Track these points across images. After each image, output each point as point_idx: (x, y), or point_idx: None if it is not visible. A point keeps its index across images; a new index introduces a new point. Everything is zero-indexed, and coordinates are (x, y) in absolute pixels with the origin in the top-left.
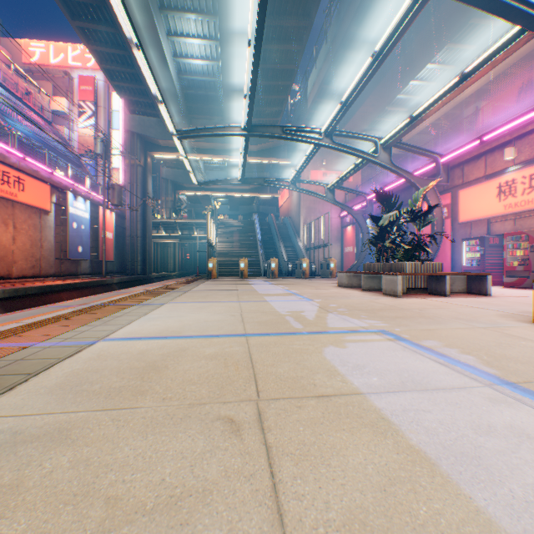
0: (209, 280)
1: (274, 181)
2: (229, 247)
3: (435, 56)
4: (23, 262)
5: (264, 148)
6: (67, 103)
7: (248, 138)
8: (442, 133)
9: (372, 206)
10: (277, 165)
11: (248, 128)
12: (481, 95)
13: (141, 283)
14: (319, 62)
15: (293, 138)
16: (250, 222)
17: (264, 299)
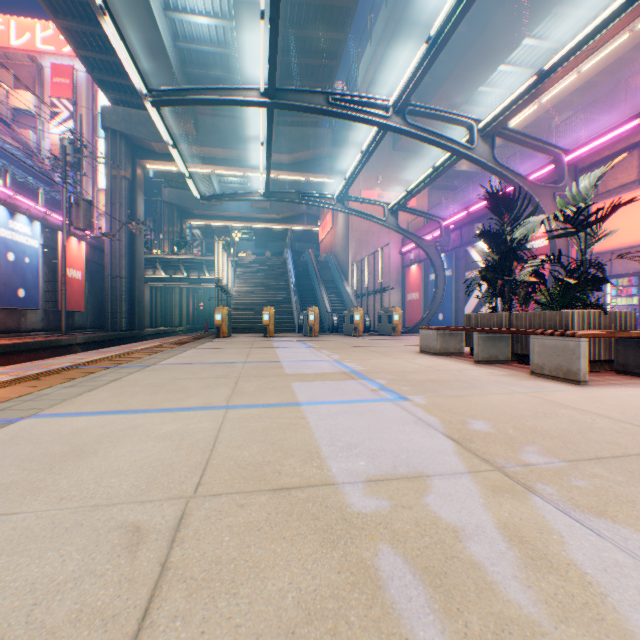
0: (213, 340)
1: (314, 197)
2: (250, 292)
3: (537, 27)
4: None
5: (299, 159)
6: (33, 100)
7: (271, 113)
8: (557, 125)
9: (449, 235)
10: (316, 188)
11: (270, 91)
12: (587, 92)
13: (125, 342)
14: (376, 35)
15: (344, 112)
16: (281, 260)
17: (293, 393)
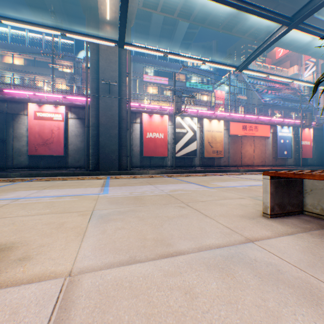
0: None
1: None
2: None
3: None
4: (256, 160)
5: None
6: (295, 68)
7: None
8: None
9: None
10: None
11: None
12: None
13: None
14: None
15: None
16: None
17: None
